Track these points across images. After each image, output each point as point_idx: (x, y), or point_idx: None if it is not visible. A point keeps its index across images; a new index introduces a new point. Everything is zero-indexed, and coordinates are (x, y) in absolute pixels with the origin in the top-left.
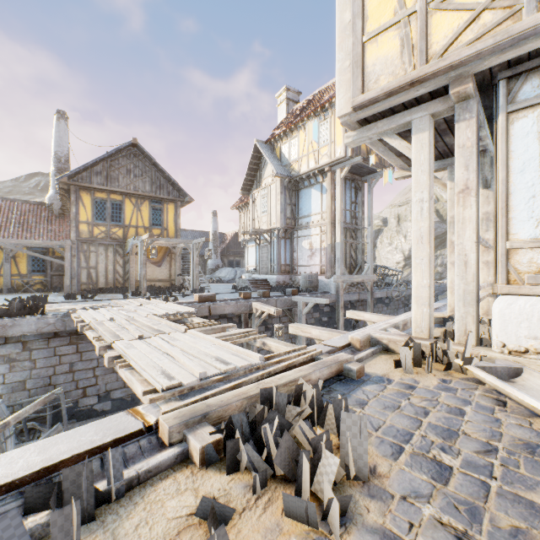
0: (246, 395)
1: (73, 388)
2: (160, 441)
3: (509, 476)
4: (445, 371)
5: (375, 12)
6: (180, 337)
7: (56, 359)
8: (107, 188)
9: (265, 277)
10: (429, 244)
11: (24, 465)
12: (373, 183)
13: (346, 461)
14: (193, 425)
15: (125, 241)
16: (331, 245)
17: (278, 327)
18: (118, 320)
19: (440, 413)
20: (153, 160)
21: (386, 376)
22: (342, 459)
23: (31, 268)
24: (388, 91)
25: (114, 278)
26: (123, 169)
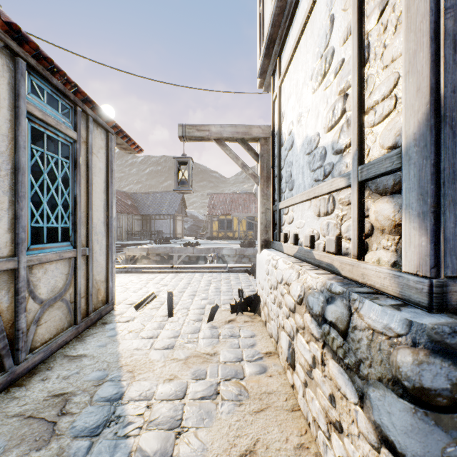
0: None
1: None
2: None
3: None
4: None
5: None
6: None
7: None
8: None
9: None
10: None
11: None
12: None
13: None
14: None
15: None
16: None
17: None
18: None
19: None
20: None
21: None
22: None
23: (247, 228)
24: None
25: None
26: None
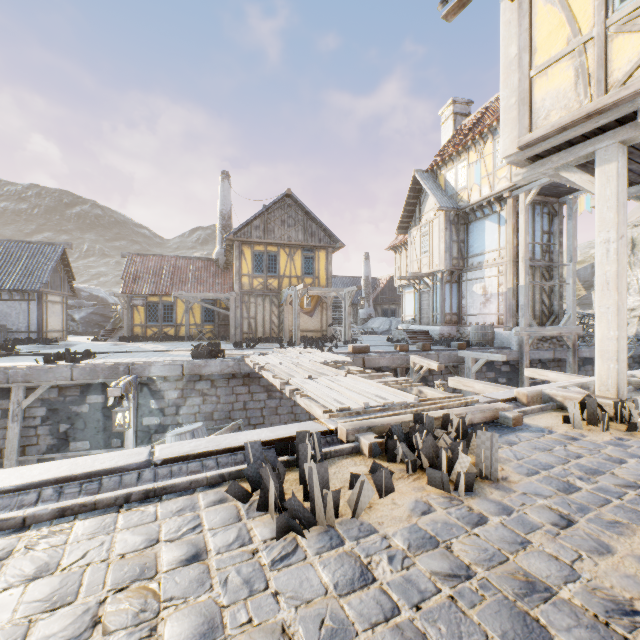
0: (402, 420)
1: (246, 424)
2: (339, 441)
3: (637, 500)
4: (628, 432)
5: (545, 43)
6: (342, 379)
7: (233, 397)
8: (264, 241)
9: (425, 328)
10: (616, 290)
11: (266, 436)
12: (576, 205)
13: (480, 467)
14: (362, 432)
15: (279, 292)
16: (511, 290)
17: (440, 384)
18: (286, 364)
19: (594, 459)
20: (306, 208)
21: (548, 428)
22: (476, 465)
23: (204, 318)
24: (559, 128)
25: (270, 328)
26: (278, 220)
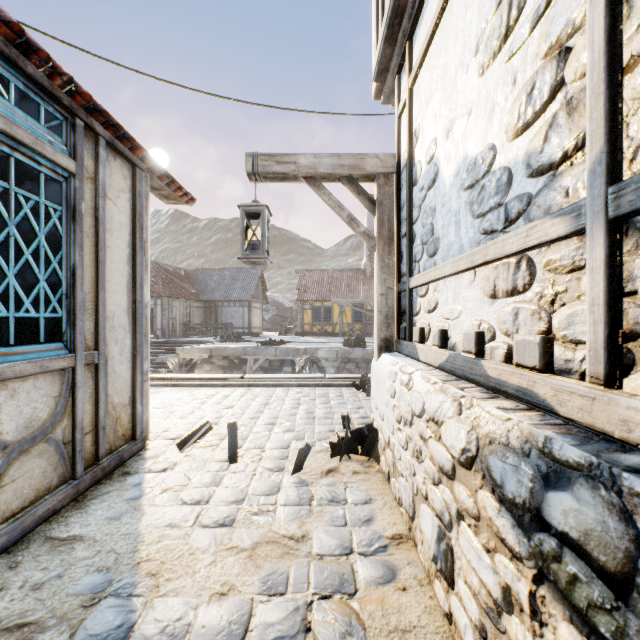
0: None
1: None
2: None
3: None
4: None
5: None
6: None
7: None
8: None
9: None
10: None
11: None
12: None
13: None
14: None
15: None
16: None
17: None
18: None
19: None
20: None
21: None
22: None
23: (353, 319)
24: None
25: None
26: None
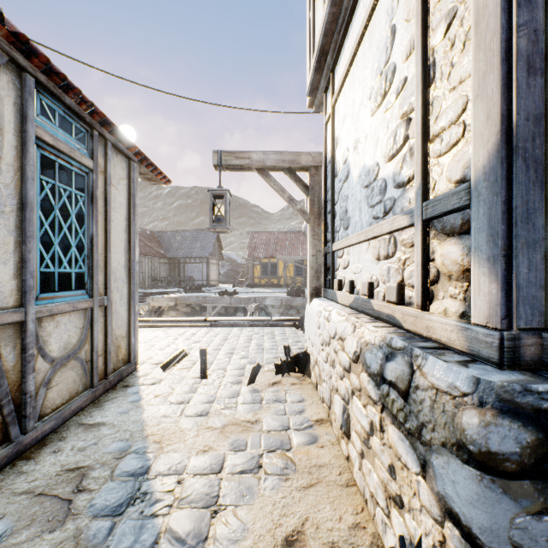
0: None
1: None
2: None
3: None
4: None
5: None
6: None
7: None
8: None
9: None
10: None
11: None
12: None
13: None
14: None
15: None
16: None
17: None
18: None
19: None
20: None
21: None
22: None
23: (295, 273)
24: None
25: None
26: None
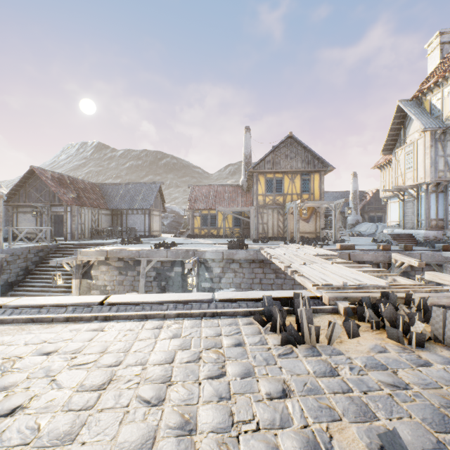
0: (372, 296)
1: None
2: (323, 304)
3: None
4: None
5: None
6: (328, 266)
7: (253, 275)
8: (273, 170)
9: (409, 231)
10: None
11: (275, 295)
12: None
13: (434, 333)
14: (340, 300)
15: (284, 205)
16: None
17: (420, 278)
18: (288, 255)
19: None
20: (303, 144)
21: None
22: (431, 331)
23: (234, 224)
24: None
25: (277, 231)
26: (283, 155)
